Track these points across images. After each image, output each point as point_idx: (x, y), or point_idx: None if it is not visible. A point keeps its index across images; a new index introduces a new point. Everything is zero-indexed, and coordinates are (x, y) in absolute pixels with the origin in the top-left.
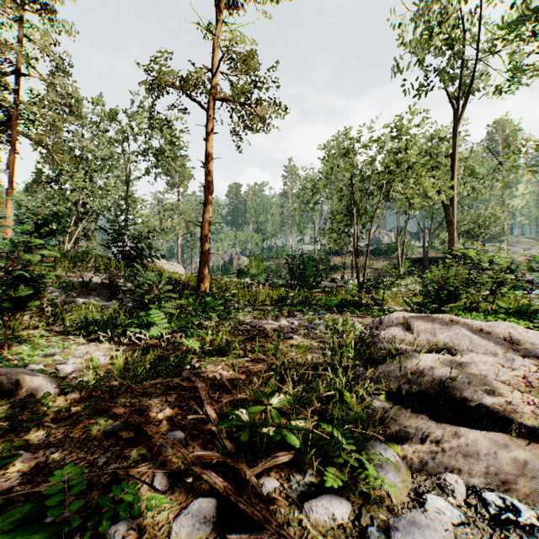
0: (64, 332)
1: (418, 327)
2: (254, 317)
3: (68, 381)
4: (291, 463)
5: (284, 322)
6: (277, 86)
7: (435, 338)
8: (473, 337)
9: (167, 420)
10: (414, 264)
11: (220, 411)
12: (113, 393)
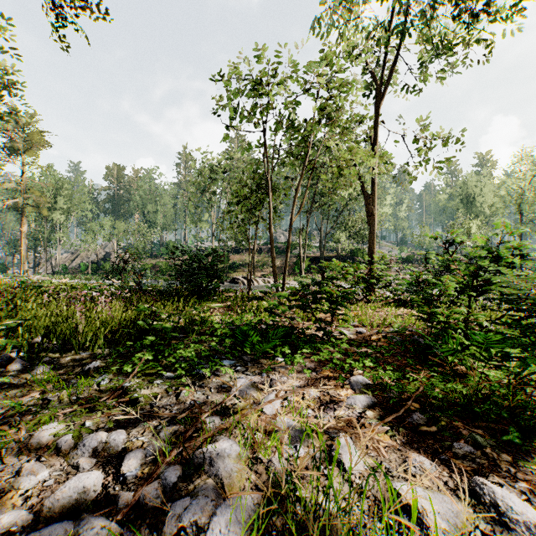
0: None
1: None
2: None
3: None
4: None
5: (69, 493)
6: None
7: None
8: None
9: None
10: (311, 262)
11: None
12: None
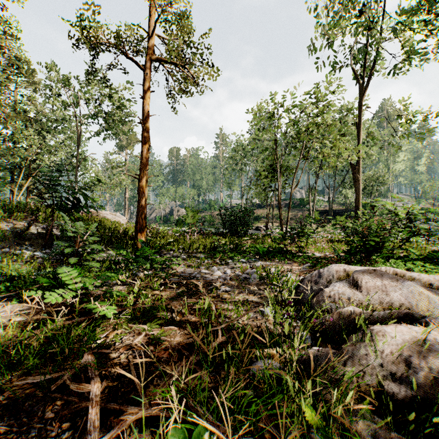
0: None
1: (367, 283)
2: (188, 266)
3: None
4: None
5: (216, 272)
6: (210, 52)
7: (387, 296)
8: (430, 295)
9: None
10: (321, 215)
11: None
12: None
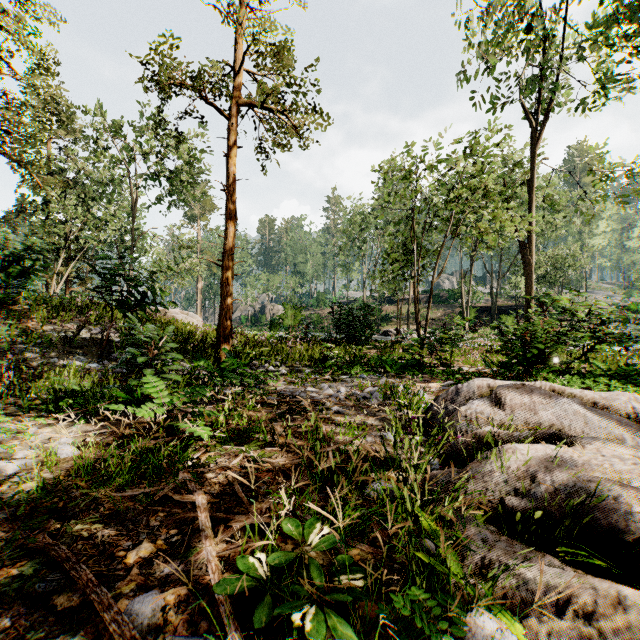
0: (28, 406)
1: (512, 400)
2: (289, 383)
3: (5, 489)
4: None
5: (327, 390)
6: (318, 91)
7: (536, 416)
8: (589, 415)
9: (140, 565)
10: (481, 313)
11: (228, 544)
12: (67, 512)
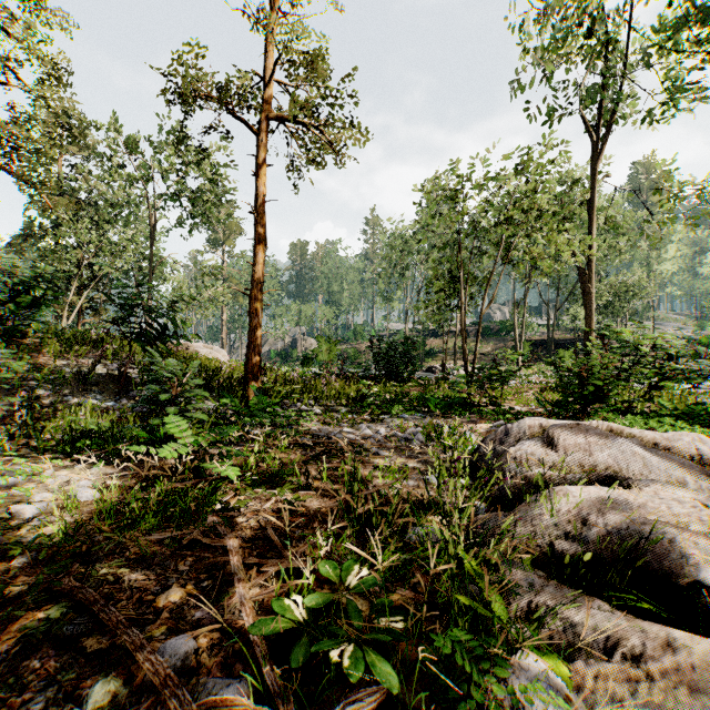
0: (42, 447)
1: (566, 441)
2: (323, 423)
3: (24, 533)
4: (382, 704)
5: (365, 431)
6: (355, 103)
7: (591, 457)
8: (648, 456)
9: (170, 610)
10: (536, 347)
11: (262, 589)
12: (90, 556)
